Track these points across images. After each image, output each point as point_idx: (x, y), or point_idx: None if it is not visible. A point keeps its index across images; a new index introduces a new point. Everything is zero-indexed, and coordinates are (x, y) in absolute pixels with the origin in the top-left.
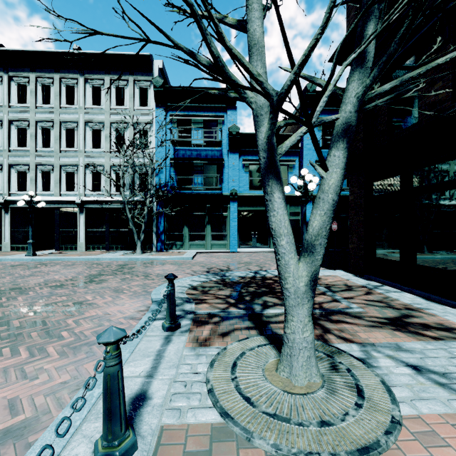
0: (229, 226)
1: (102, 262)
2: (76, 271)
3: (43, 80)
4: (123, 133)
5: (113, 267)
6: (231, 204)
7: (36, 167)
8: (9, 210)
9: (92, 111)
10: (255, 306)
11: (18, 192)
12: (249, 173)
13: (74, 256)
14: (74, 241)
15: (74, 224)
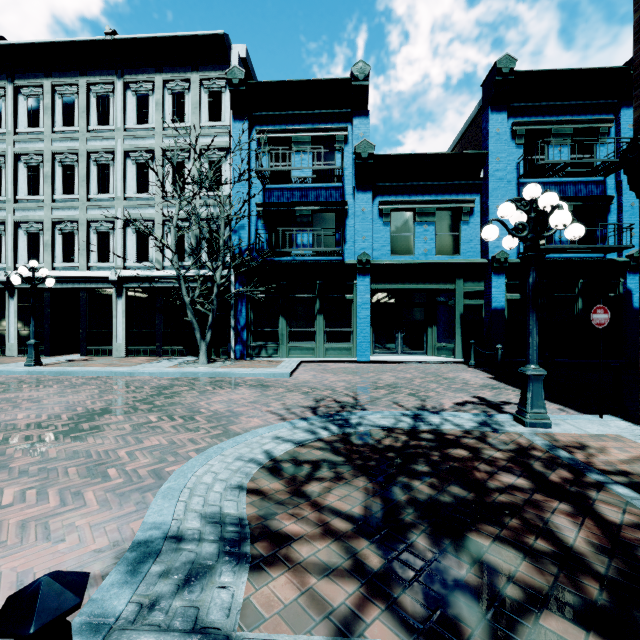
0: (355, 318)
1: (135, 380)
2: (71, 401)
3: (63, 90)
4: (183, 167)
5: (143, 392)
6: (359, 278)
7: (54, 225)
8: (15, 293)
9: (136, 133)
10: (459, 601)
11: (28, 265)
12: (391, 225)
13: (99, 366)
14: (109, 341)
15: (109, 315)
